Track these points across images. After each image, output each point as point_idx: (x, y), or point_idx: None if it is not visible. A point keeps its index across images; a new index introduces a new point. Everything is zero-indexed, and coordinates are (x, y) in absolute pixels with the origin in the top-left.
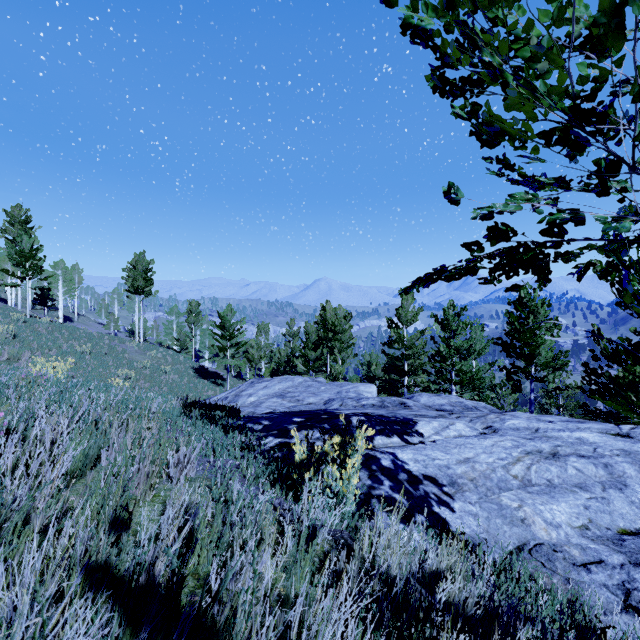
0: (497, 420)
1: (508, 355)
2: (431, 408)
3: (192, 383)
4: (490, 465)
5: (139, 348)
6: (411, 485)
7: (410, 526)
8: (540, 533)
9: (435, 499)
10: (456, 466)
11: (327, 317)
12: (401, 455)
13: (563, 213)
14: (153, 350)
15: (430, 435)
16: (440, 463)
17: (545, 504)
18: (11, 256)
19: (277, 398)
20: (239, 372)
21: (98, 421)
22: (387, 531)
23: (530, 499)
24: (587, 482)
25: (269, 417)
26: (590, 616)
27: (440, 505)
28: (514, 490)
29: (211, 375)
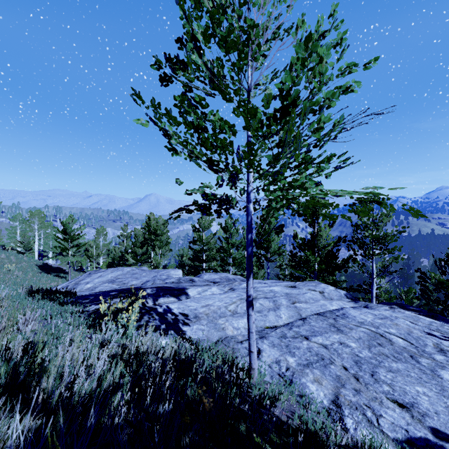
0: (238, 284)
1: (256, 248)
2: (208, 281)
3: (36, 277)
4: (219, 306)
5: None
6: (172, 320)
7: (157, 333)
8: (229, 333)
9: (184, 325)
10: (200, 308)
11: (151, 224)
12: (171, 306)
13: (217, 195)
14: None
15: (194, 295)
16: (192, 308)
17: (237, 320)
18: None
19: (108, 283)
20: (81, 266)
21: None
22: (146, 337)
23: (231, 319)
24: (263, 309)
25: (95, 294)
26: (236, 360)
27: (186, 327)
28: (227, 317)
29: (54, 270)
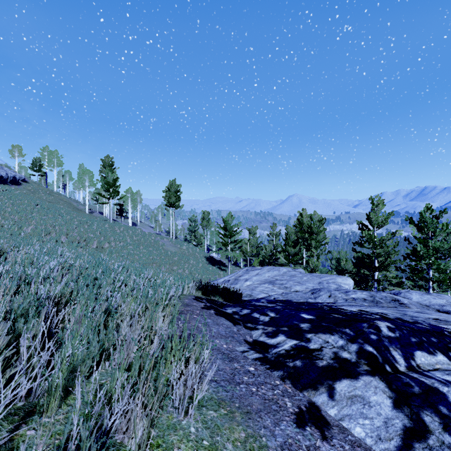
0: None
1: None
2: (430, 308)
3: (205, 268)
4: None
5: (172, 242)
6: None
7: None
8: None
9: None
10: None
11: (303, 221)
12: None
13: None
14: (180, 244)
15: None
16: None
17: None
18: (103, 185)
19: (268, 284)
20: (235, 261)
21: (116, 308)
22: None
23: None
24: None
25: (274, 308)
26: None
27: None
28: None
29: (217, 263)
